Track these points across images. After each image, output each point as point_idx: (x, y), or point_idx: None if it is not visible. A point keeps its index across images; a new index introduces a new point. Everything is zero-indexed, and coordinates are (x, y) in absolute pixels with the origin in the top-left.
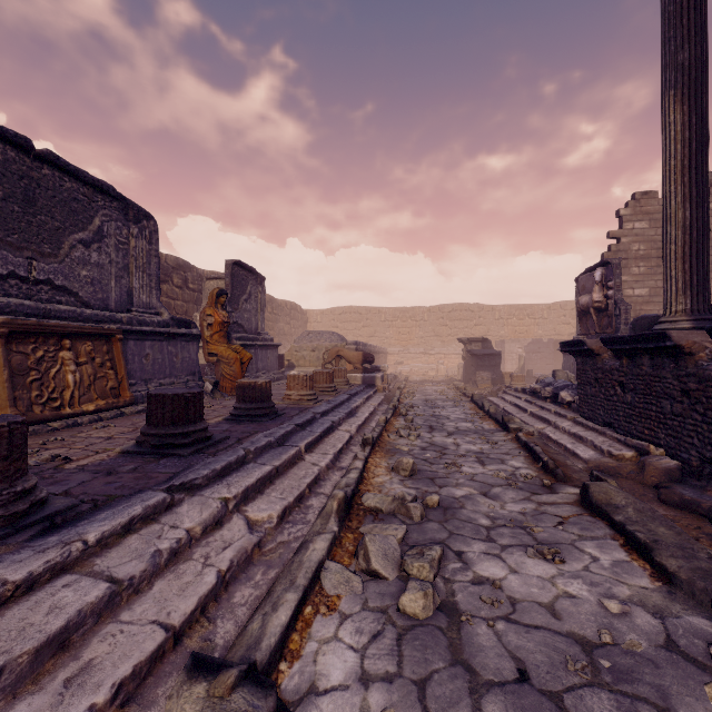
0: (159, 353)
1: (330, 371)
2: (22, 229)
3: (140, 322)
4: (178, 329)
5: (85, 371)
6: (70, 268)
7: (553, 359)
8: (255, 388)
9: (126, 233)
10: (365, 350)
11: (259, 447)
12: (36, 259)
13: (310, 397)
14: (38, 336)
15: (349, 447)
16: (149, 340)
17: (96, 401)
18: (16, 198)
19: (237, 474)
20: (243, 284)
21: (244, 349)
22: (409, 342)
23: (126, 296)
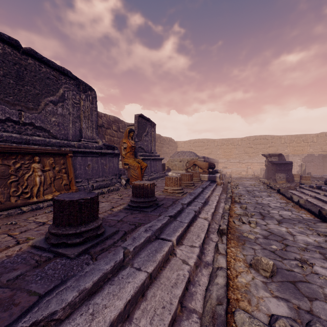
0: (96, 163)
1: (191, 173)
2: (15, 94)
3: (85, 146)
4: (106, 150)
5: (48, 175)
6: (45, 116)
7: (322, 166)
8: (143, 188)
9: (78, 97)
10: (208, 161)
11: (138, 245)
12: (23, 111)
13: (179, 191)
14: (17, 155)
15: (209, 235)
16: (90, 157)
17: (54, 192)
18: (11, 76)
19: (109, 289)
20: (144, 127)
21: (143, 161)
22: (230, 156)
23: (78, 132)
